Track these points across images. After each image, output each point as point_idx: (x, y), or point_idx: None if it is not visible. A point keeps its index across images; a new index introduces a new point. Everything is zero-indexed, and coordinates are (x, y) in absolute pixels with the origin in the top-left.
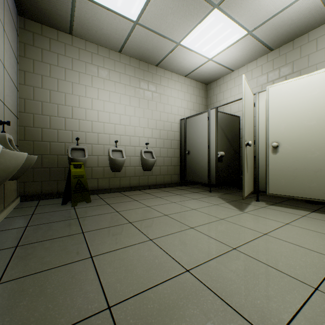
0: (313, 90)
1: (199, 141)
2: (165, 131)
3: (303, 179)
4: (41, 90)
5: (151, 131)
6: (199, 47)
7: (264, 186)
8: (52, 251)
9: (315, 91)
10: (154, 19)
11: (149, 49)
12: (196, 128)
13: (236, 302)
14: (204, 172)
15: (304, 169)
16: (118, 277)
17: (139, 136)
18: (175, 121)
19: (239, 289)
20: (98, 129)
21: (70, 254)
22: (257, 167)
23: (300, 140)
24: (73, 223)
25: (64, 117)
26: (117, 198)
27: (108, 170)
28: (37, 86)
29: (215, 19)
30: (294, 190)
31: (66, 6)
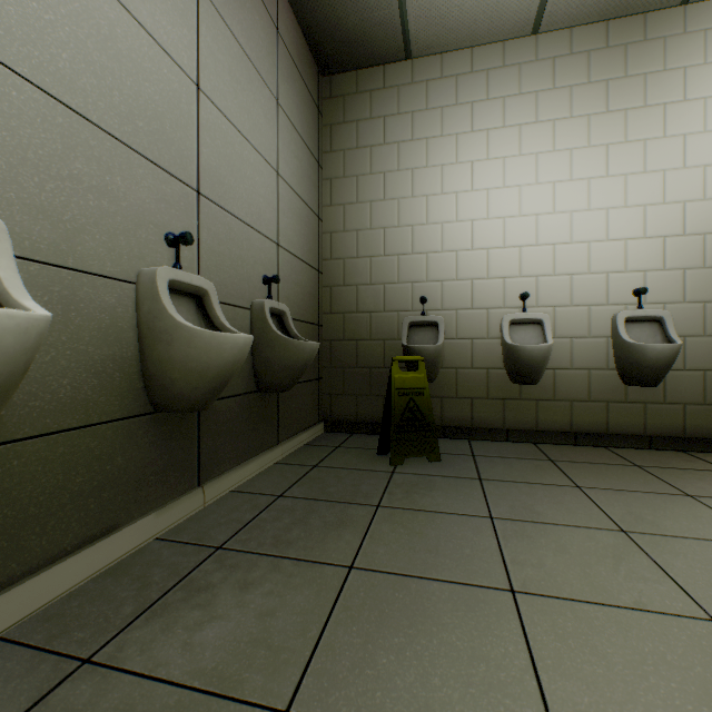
0: None
1: None
2: None
3: None
4: (356, 206)
5: (656, 245)
6: None
7: None
8: (243, 603)
9: None
10: None
11: None
12: None
13: None
14: None
15: None
16: None
17: (607, 271)
18: None
19: None
20: (473, 269)
21: (257, 649)
22: None
23: None
24: (356, 521)
25: (396, 253)
26: (515, 463)
27: (499, 379)
28: (349, 202)
29: None
30: None
31: None
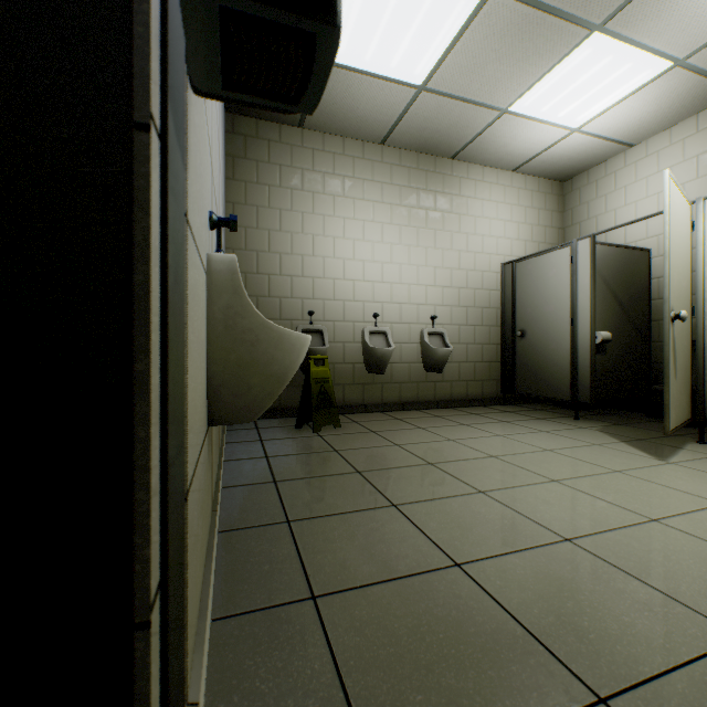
0: None
1: (549, 310)
2: (470, 290)
3: None
4: (256, 231)
5: (440, 291)
6: (551, 111)
7: None
8: (329, 492)
9: None
10: (458, 75)
11: (441, 130)
12: (540, 282)
13: (670, 588)
14: (561, 377)
15: None
16: (450, 533)
17: (418, 304)
18: (491, 268)
19: (672, 573)
20: (344, 294)
21: (359, 499)
22: (699, 366)
23: None
24: (334, 458)
25: (290, 274)
26: (382, 422)
27: (361, 370)
28: (250, 226)
29: (593, 52)
30: None
31: None
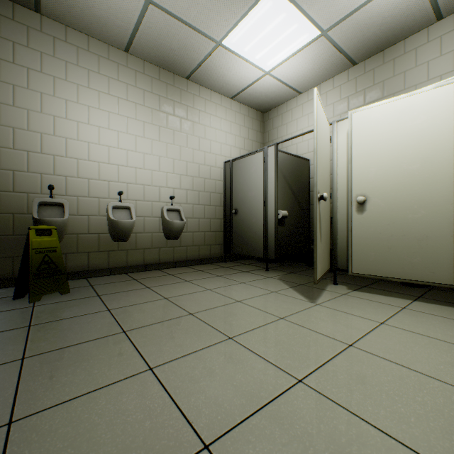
0: (416, 116)
1: (252, 195)
2: (201, 179)
3: (401, 251)
4: None
5: (178, 178)
6: (251, 52)
7: (345, 261)
8: None
9: (419, 118)
10: None
11: (174, 49)
12: (247, 175)
13: None
14: (258, 242)
15: (403, 237)
16: None
17: (160, 186)
18: (217, 165)
19: None
20: (89, 173)
21: None
22: (334, 233)
23: (397, 193)
24: (15, 338)
25: (27, 149)
26: (117, 284)
27: (106, 239)
28: None
29: (273, 6)
30: (388, 268)
31: None
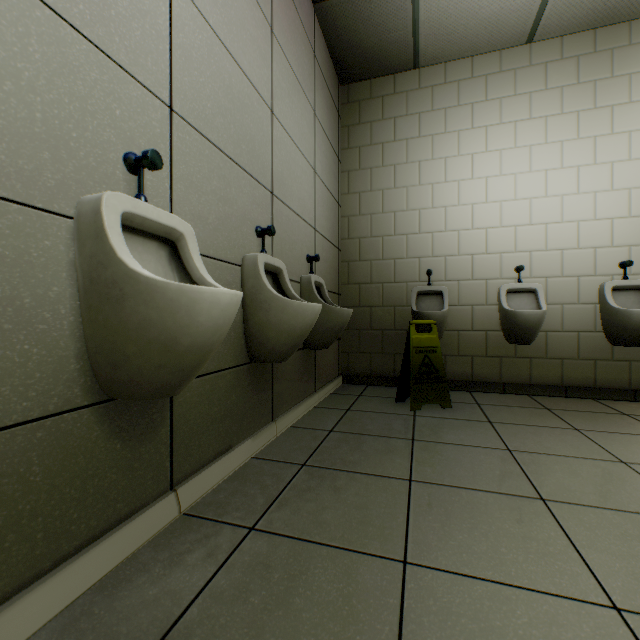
0: None
1: None
2: None
3: None
4: (370, 194)
5: None
6: None
7: None
8: (341, 499)
9: None
10: None
11: None
12: None
13: None
14: None
15: None
16: None
17: (595, 246)
18: None
19: None
20: (473, 246)
21: (365, 527)
22: None
23: None
24: (400, 450)
25: (405, 233)
26: (516, 410)
27: (497, 339)
28: (364, 190)
29: None
30: None
31: (402, 14)
